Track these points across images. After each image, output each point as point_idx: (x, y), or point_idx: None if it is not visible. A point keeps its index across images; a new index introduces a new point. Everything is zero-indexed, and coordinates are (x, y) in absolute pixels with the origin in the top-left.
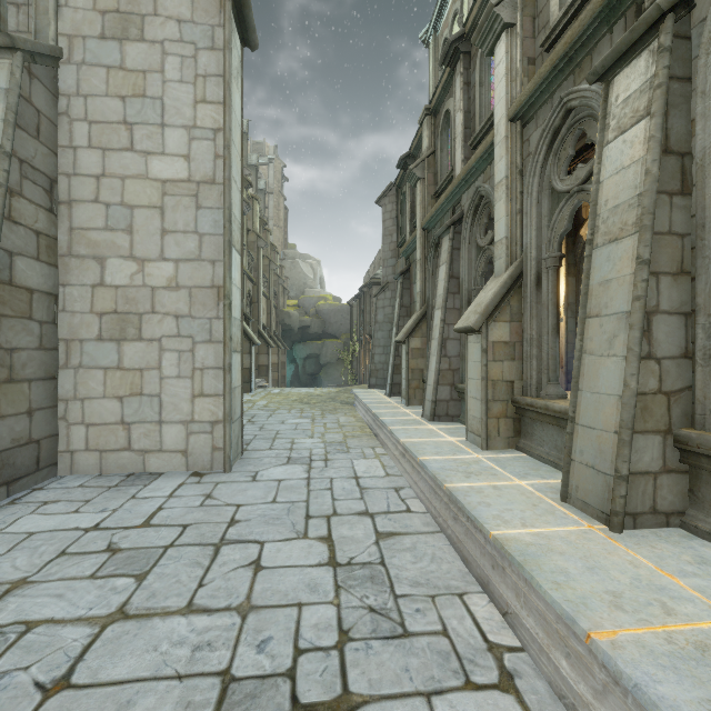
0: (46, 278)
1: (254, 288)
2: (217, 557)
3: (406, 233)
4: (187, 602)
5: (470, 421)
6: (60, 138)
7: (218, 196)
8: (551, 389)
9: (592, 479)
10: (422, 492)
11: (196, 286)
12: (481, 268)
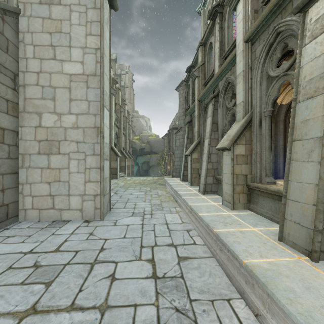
0: (11, 123)
1: (119, 130)
2: (91, 271)
3: (190, 103)
4: (71, 302)
5: (224, 195)
6: (19, 53)
7: (97, 82)
8: (267, 179)
9: (298, 230)
10: (201, 233)
11: (86, 127)
12: (228, 118)
